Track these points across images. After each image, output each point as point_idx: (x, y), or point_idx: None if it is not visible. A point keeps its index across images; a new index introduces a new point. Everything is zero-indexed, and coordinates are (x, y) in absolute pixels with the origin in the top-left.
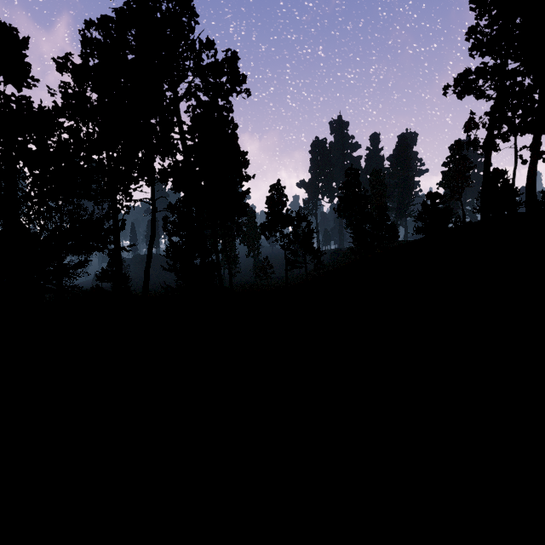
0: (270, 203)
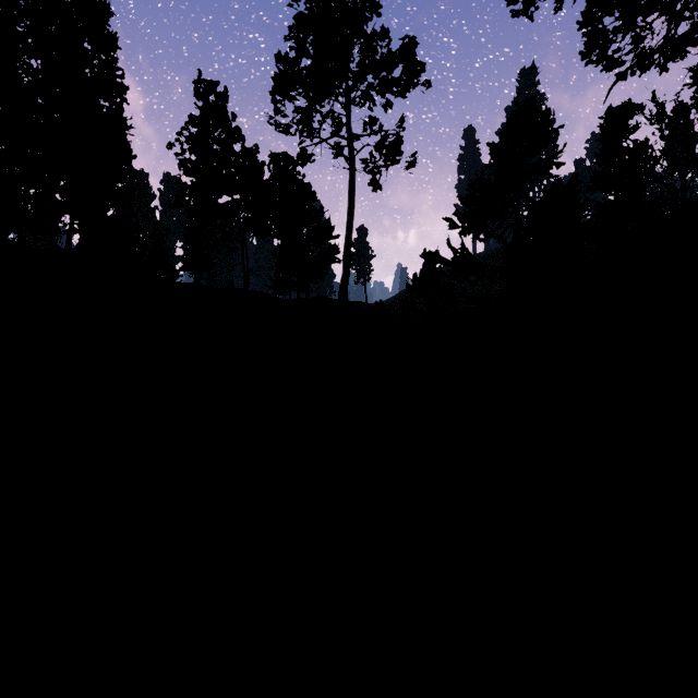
0: None
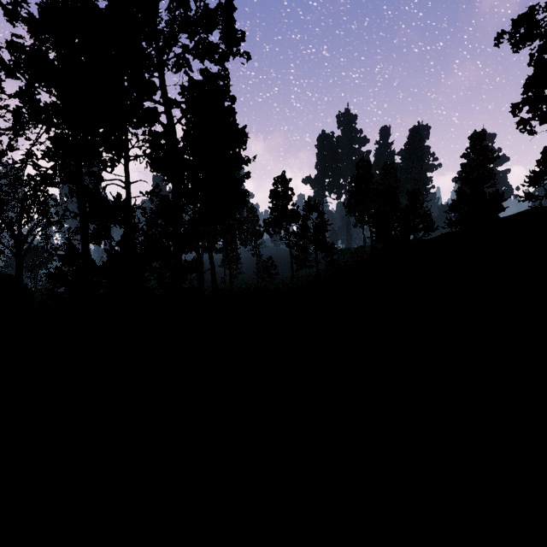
0: (274, 196)
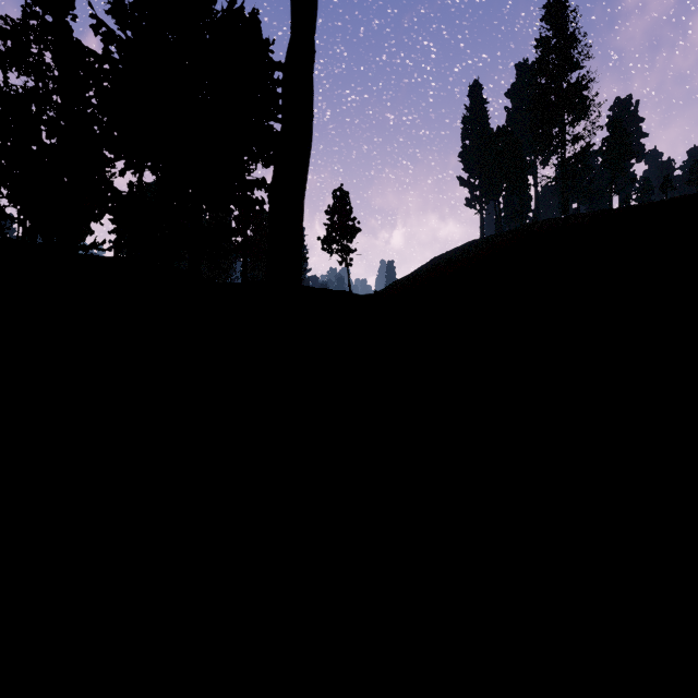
0: None
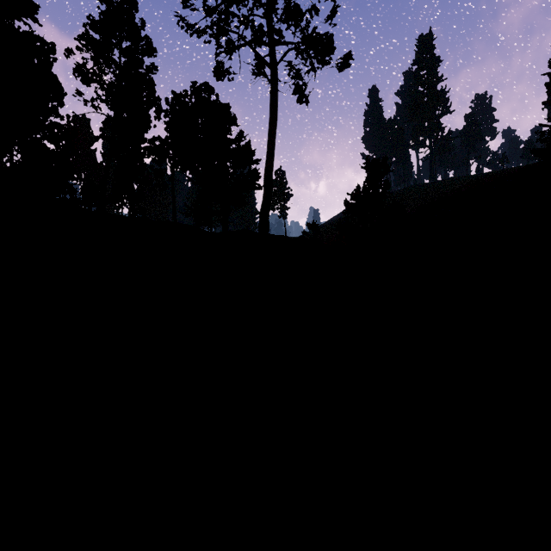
0: None
